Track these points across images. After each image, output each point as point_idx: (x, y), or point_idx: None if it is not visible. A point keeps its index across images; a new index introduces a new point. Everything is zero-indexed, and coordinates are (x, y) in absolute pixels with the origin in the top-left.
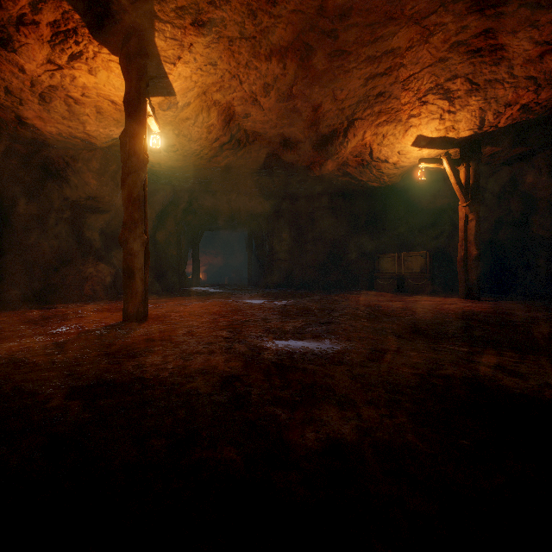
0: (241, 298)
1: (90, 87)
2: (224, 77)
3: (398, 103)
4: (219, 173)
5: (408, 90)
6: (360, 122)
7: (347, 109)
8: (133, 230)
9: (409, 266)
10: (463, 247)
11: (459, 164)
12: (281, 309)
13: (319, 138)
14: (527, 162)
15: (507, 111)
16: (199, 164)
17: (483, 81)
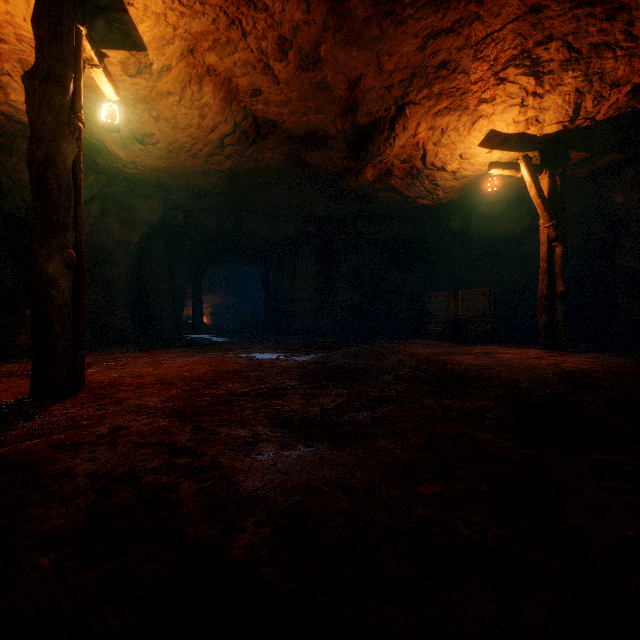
0: (248, 351)
1: (2, 21)
2: (218, 21)
3: (465, 81)
4: (222, 182)
5: (482, 59)
6: (412, 107)
7: (396, 88)
8: (47, 241)
9: (468, 308)
10: (546, 282)
11: (540, 171)
12: (303, 369)
13: (356, 132)
14: (616, 176)
15: (612, 95)
16: (192, 165)
17: (587, 46)
